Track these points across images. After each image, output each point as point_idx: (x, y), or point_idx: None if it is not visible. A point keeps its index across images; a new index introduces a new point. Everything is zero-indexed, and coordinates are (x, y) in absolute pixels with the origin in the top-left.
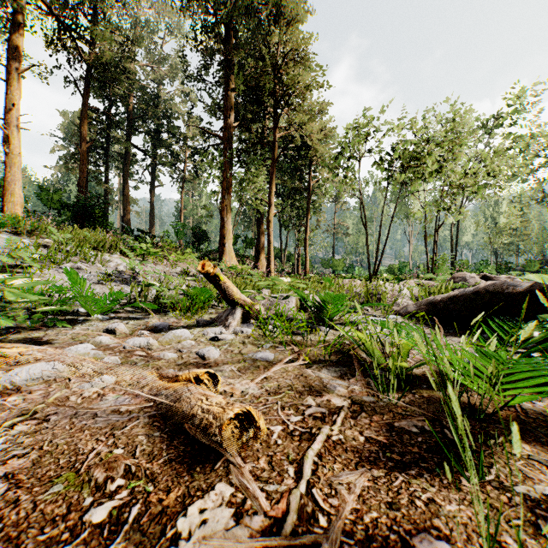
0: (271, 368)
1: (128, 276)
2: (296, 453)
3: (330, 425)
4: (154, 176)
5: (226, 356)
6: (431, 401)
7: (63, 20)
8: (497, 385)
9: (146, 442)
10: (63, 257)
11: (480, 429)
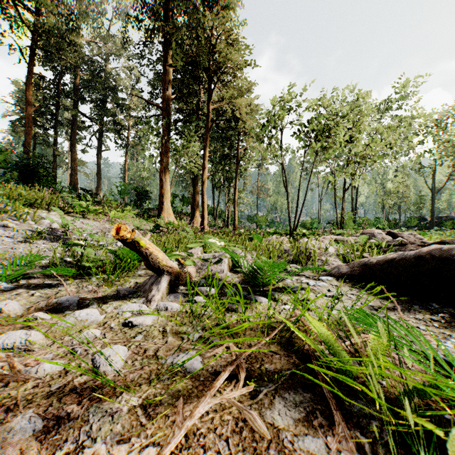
0: (194, 408)
1: (62, 234)
2: None
3: None
4: (101, 141)
5: (134, 364)
6: None
7: None
8: None
9: None
10: None
11: None
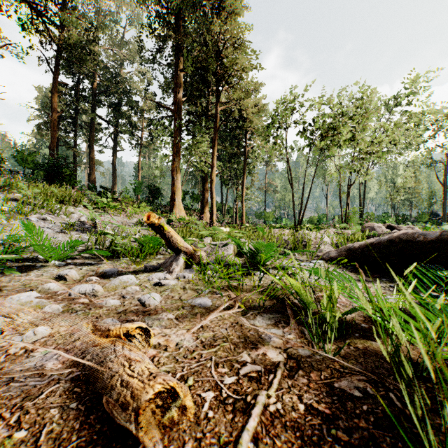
0: (207, 316)
1: (89, 226)
2: (229, 432)
3: (266, 387)
4: (116, 142)
5: (166, 302)
6: (367, 353)
7: (36, 8)
8: (442, 343)
9: (58, 418)
10: (31, 209)
11: (426, 391)
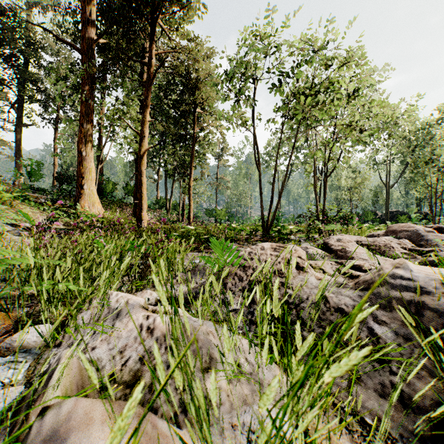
0: None
1: None
2: None
3: None
4: (21, 114)
5: None
6: None
7: None
8: None
9: None
10: None
11: None
